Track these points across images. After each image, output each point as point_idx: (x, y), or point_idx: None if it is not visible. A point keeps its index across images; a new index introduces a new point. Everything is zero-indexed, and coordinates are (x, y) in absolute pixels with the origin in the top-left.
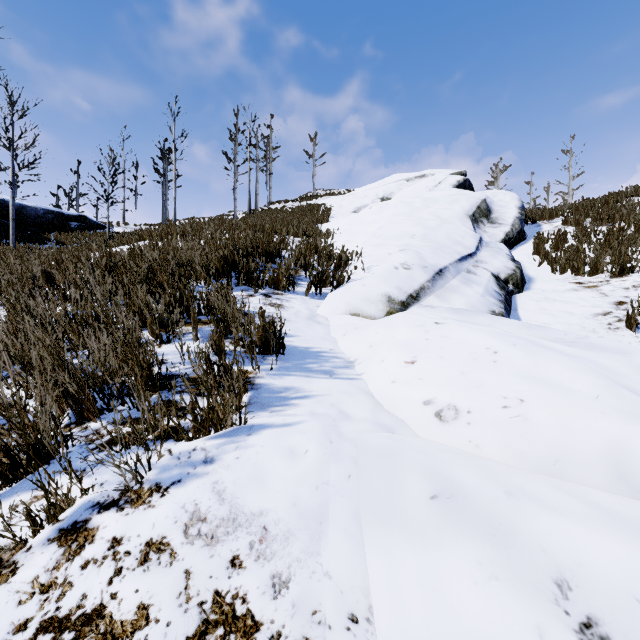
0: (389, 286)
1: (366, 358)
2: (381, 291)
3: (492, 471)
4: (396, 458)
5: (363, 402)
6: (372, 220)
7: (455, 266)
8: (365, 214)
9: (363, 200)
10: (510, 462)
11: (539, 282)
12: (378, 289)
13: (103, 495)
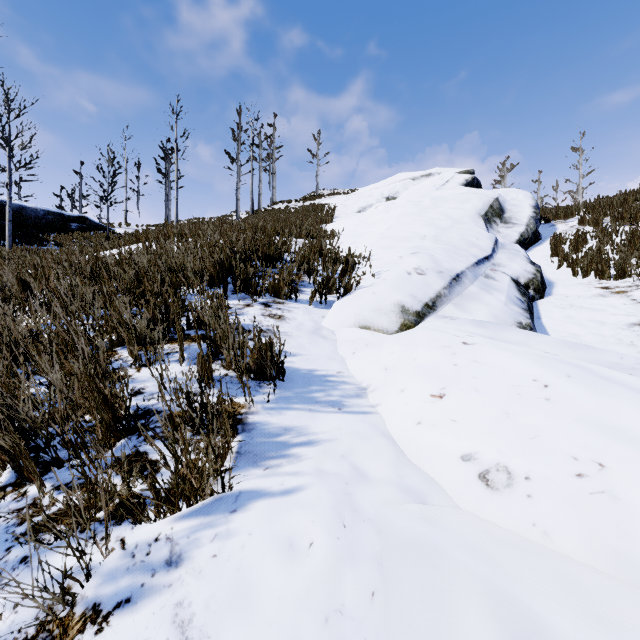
0: (402, 294)
1: (381, 384)
2: (393, 300)
3: (584, 592)
4: (439, 563)
5: (381, 450)
6: (379, 220)
7: (472, 270)
8: (371, 214)
9: (368, 200)
10: (599, 565)
11: (561, 286)
12: (390, 298)
13: (13, 628)
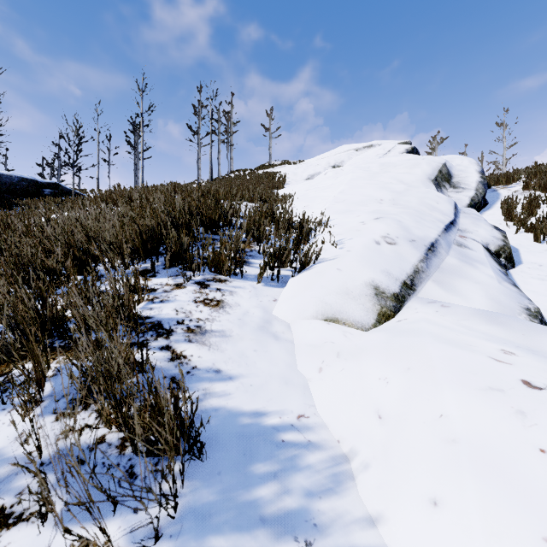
0: (373, 270)
1: (376, 454)
2: (364, 278)
3: None
4: None
5: None
6: (329, 185)
7: (444, 238)
8: (321, 180)
9: (316, 168)
10: None
11: (527, 253)
12: (359, 275)
13: None
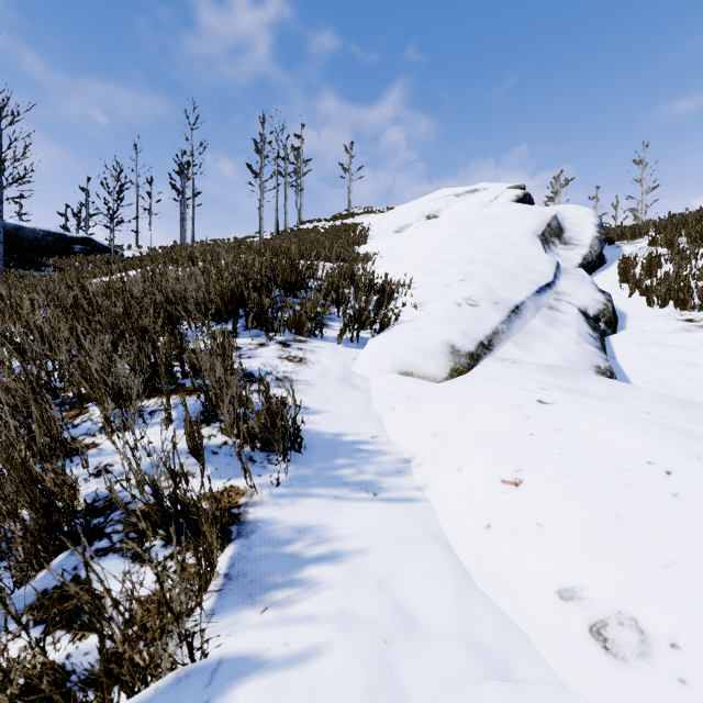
0: (451, 330)
1: (429, 455)
2: (441, 338)
3: None
4: None
5: (436, 569)
6: (419, 241)
7: (533, 300)
8: (410, 234)
9: (406, 218)
10: None
11: (635, 319)
12: (437, 335)
13: None
